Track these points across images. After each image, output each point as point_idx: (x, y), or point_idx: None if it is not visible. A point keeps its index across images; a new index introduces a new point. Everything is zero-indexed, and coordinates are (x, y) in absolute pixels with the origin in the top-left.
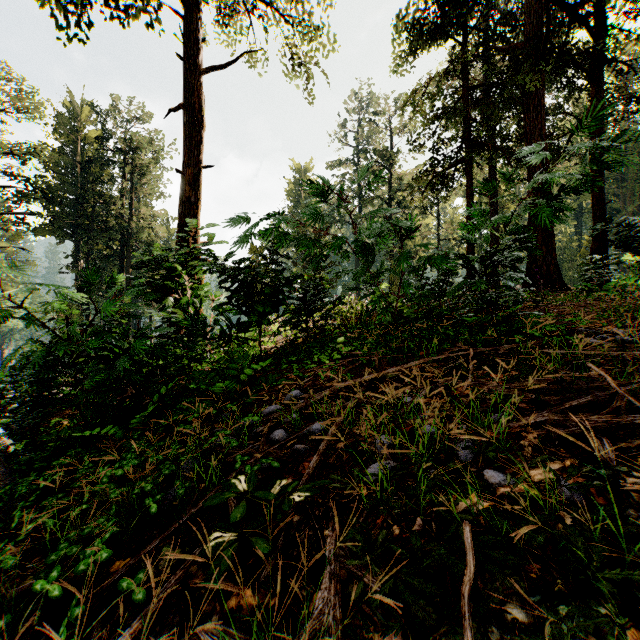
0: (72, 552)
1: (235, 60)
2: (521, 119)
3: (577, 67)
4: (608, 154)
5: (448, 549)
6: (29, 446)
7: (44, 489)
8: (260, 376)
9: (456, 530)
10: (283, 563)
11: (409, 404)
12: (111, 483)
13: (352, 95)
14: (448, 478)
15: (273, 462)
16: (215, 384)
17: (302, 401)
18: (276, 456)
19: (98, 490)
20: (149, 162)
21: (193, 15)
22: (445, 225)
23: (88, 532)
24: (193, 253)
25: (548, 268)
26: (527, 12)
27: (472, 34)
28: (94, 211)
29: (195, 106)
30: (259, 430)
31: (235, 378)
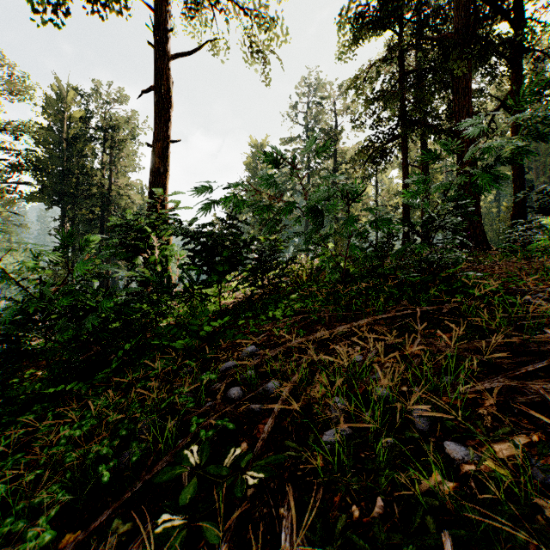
0: (18, 528)
1: (199, 47)
2: (450, 100)
3: (500, 54)
4: (546, 125)
5: (416, 543)
6: (1, 399)
7: (10, 443)
8: (219, 331)
9: (421, 515)
10: (236, 546)
11: (360, 363)
12: (69, 444)
13: (302, 81)
14: (411, 457)
15: (228, 424)
16: (177, 338)
17: (258, 357)
18: (232, 416)
19: (55, 452)
20: (126, 138)
21: (162, 7)
22: (382, 193)
23: (38, 502)
24: (161, 217)
25: (475, 231)
26: (456, 6)
27: (407, 26)
28: (78, 181)
29: (164, 87)
30: (216, 387)
31: (196, 333)
